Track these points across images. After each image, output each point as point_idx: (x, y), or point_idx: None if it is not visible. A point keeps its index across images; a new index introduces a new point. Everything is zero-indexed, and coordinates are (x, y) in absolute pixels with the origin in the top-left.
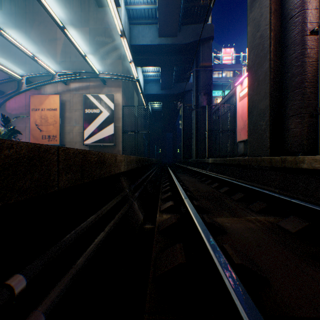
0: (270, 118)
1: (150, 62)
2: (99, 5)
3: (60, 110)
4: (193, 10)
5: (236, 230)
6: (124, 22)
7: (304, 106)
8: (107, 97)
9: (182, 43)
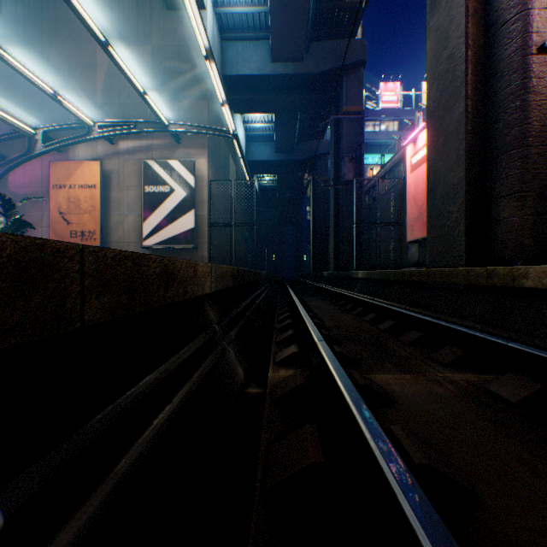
0: (466, 200)
1: (256, 105)
2: (168, 7)
3: (102, 188)
4: (330, 16)
5: (412, 398)
6: (212, 35)
7: (526, 178)
8: (183, 165)
9: (311, 72)
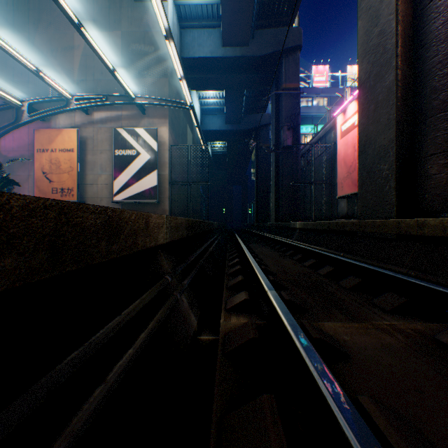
0: (396, 159)
1: (210, 83)
2: None
3: (79, 151)
4: (272, 7)
5: (365, 350)
6: (172, 23)
7: None
8: (147, 132)
9: (256, 55)
